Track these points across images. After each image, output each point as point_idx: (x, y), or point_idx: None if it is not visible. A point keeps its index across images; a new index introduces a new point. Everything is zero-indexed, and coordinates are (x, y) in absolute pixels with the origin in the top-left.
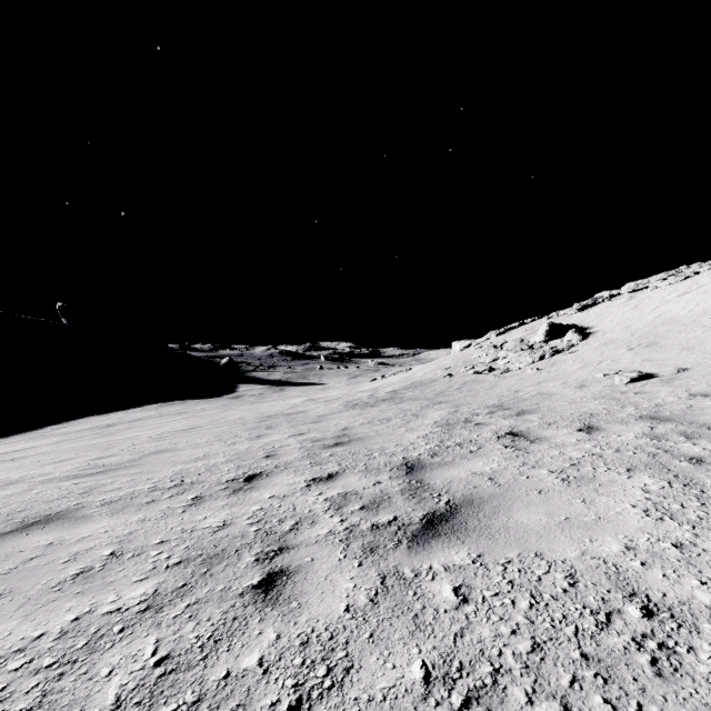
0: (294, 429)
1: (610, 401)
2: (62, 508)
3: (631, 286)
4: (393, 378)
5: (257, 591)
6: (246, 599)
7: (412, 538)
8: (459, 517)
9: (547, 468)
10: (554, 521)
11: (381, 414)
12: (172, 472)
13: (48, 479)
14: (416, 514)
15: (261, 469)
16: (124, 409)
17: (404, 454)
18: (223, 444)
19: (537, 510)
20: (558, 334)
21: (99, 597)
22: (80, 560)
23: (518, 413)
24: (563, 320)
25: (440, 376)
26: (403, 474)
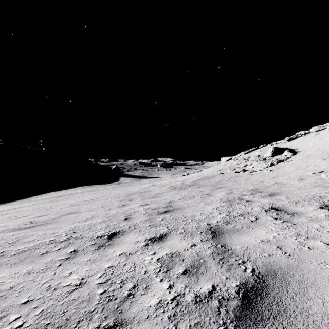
0: (143, 201)
1: (326, 188)
2: None
3: (316, 128)
4: (193, 174)
5: None
6: None
7: (236, 322)
8: (271, 292)
9: (320, 239)
10: None
11: (189, 194)
12: (69, 229)
13: (3, 230)
14: (230, 285)
15: (120, 228)
16: (68, 188)
17: (207, 221)
18: (104, 210)
19: None
20: (278, 153)
21: None
22: None
23: (270, 195)
24: (280, 145)
25: (217, 173)
26: (210, 238)
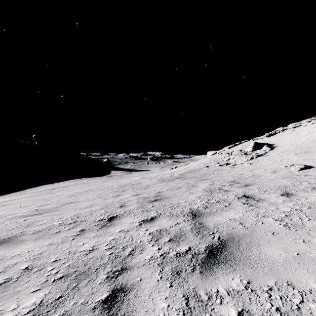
0: (135, 192)
1: (292, 179)
2: (13, 234)
3: (293, 125)
4: (180, 168)
5: (104, 306)
6: (96, 313)
7: (202, 264)
8: (228, 249)
9: (272, 217)
10: (290, 256)
11: (176, 185)
12: (73, 214)
13: (14, 216)
14: (201, 246)
15: (117, 213)
16: (61, 181)
17: (190, 207)
18: (100, 199)
19: (276, 246)
20: (258, 147)
21: (6, 304)
22: (7, 272)
23: (245, 185)
24: (260, 141)
25: (202, 167)
26: (191, 219)
